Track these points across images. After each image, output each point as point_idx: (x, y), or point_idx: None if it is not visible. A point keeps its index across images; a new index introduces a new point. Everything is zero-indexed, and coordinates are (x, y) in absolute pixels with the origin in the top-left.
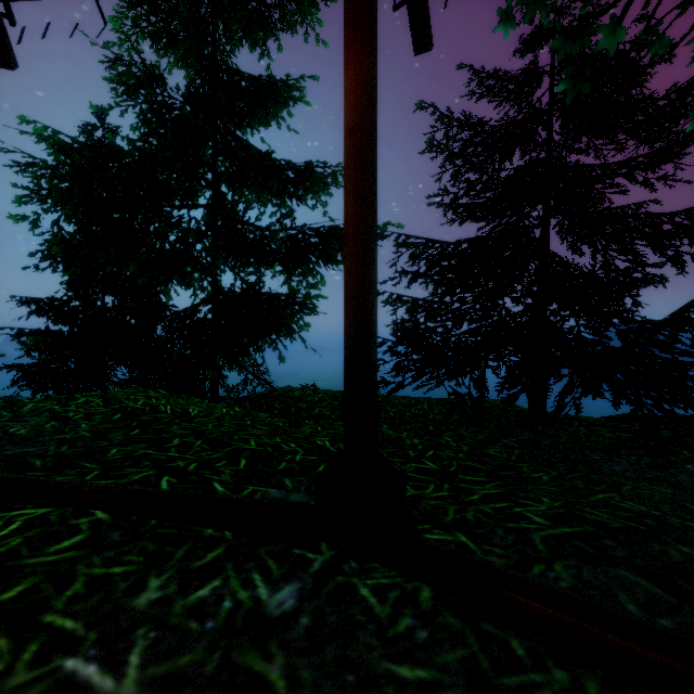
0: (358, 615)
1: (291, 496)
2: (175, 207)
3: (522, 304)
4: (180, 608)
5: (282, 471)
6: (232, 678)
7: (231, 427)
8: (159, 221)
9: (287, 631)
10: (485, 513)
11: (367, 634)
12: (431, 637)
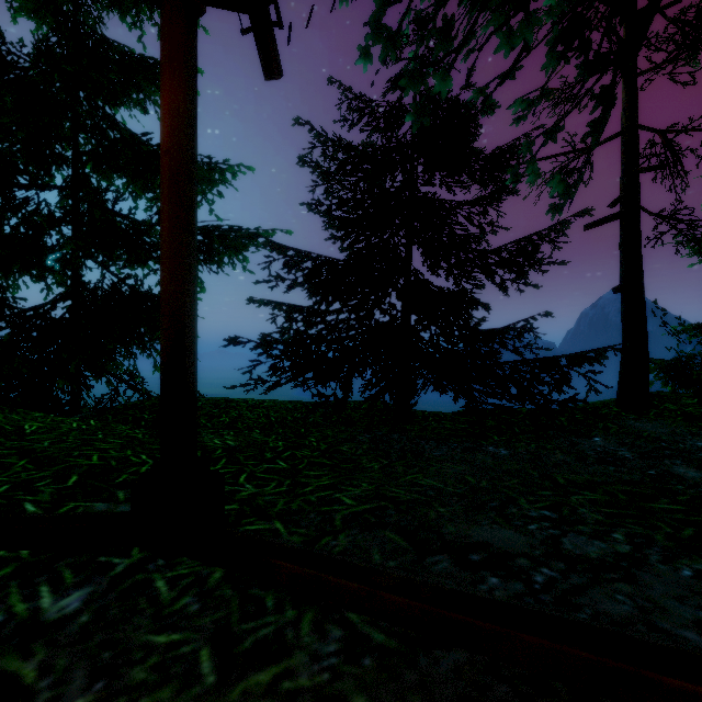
0: (142, 604)
1: (119, 507)
2: (17, 185)
3: (389, 314)
4: None
5: (119, 484)
6: None
7: (74, 443)
8: None
9: (61, 631)
10: (309, 501)
11: (142, 618)
12: (201, 607)
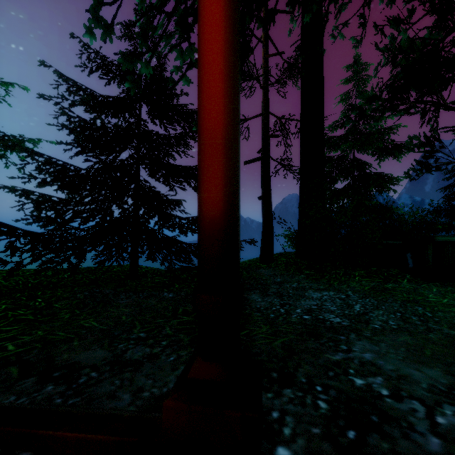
0: None
1: None
2: None
3: (121, 208)
4: None
5: None
6: None
7: None
8: None
9: None
10: None
11: None
12: None
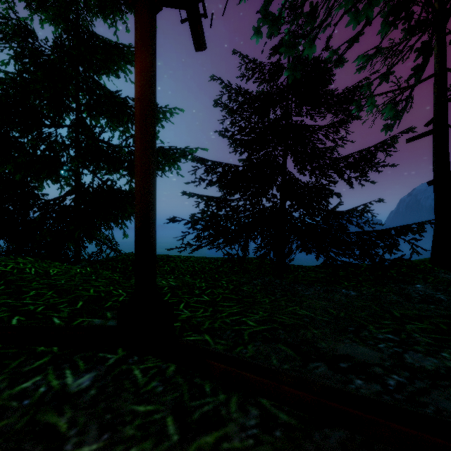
0: (127, 384)
1: (108, 322)
2: (44, 125)
3: (271, 201)
4: (6, 395)
5: (107, 307)
6: (33, 428)
7: (79, 281)
8: (31, 135)
9: (79, 399)
10: (225, 322)
11: (128, 393)
12: (164, 389)
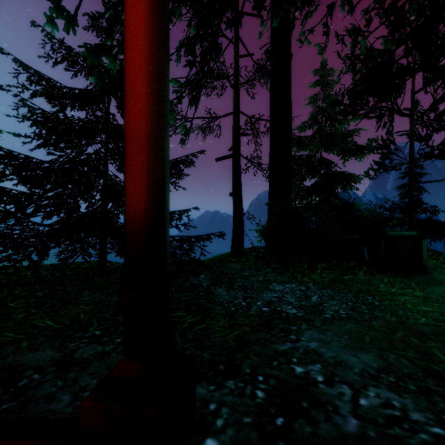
0: None
1: None
2: None
3: (89, 203)
4: None
5: None
6: None
7: None
8: None
9: None
10: None
11: None
12: None
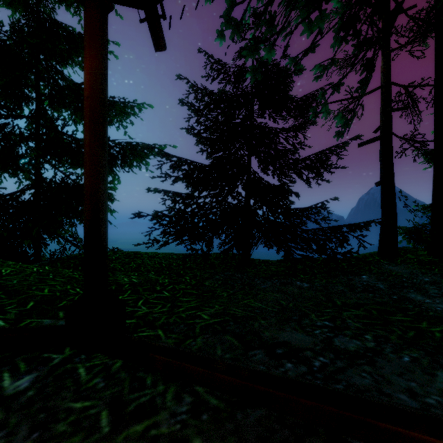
0: (69, 383)
1: (59, 322)
2: None
3: (237, 199)
4: None
5: (60, 307)
6: None
7: (33, 281)
8: None
9: (14, 401)
10: (181, 317)
11: (67, 392)
12: (105, 385)
